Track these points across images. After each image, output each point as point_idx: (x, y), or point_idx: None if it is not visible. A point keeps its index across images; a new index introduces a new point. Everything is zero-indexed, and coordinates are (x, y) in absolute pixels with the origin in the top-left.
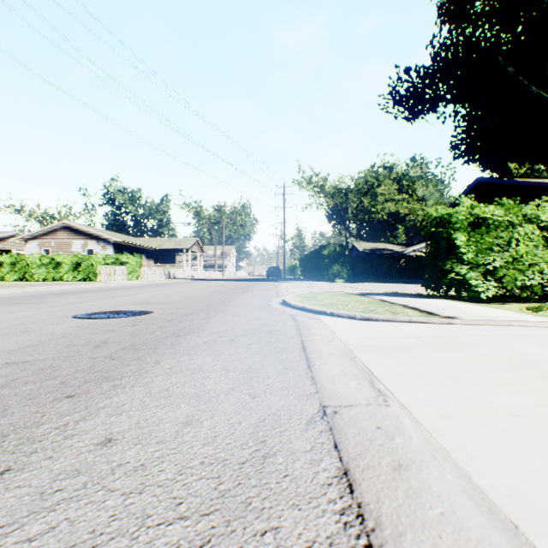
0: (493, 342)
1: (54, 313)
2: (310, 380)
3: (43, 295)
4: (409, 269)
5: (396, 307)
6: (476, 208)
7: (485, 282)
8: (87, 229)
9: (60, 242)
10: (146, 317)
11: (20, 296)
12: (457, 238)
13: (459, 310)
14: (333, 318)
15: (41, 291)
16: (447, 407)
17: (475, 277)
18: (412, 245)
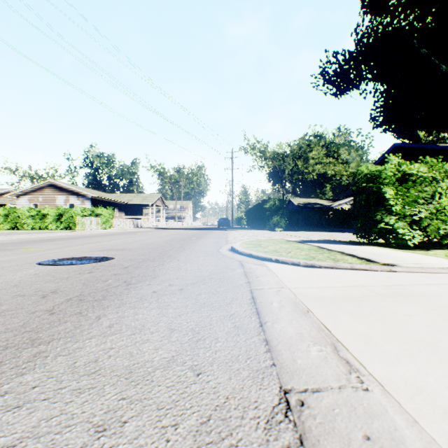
0: (446, 293)
1: (22, 260)
2: (264, 345)
3: (23, 242)
4: (336, 220)
5: (334, 254)
6: (403, 165)
7: (412, 231)
8: (69, 186)
9: (46, 198)
10: (105, 263)
11: (3, 243)
12: (386, 192)
13: (393, 257)
14: (278, 265)
15: (24, 238)
16: (444, 393)
17: (402, 227)
18: (338, 200)
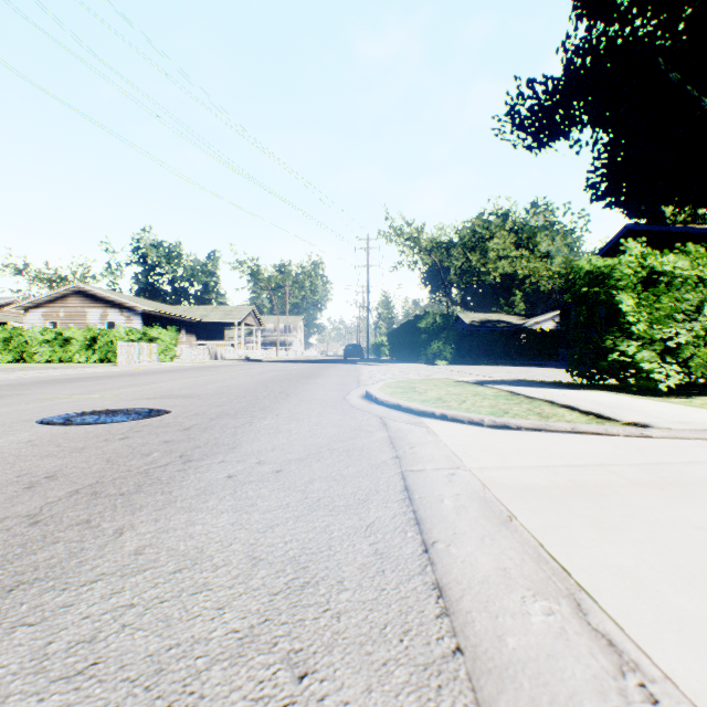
0: None
1: (15, 415)
2: (434, 598)
3: (26, 384)
4: (532, 347)
5: (539, 405)
6: (650, 257)
7: (664, 365)
8: (107, 294)
9: (71, 312)
10: (154, 421)
11: None
12: (622, 301)
13: (640, 410)
14: (446, 425)
15: (30, 378)
16: None
17: (649, 359)
18: (534, 315)
